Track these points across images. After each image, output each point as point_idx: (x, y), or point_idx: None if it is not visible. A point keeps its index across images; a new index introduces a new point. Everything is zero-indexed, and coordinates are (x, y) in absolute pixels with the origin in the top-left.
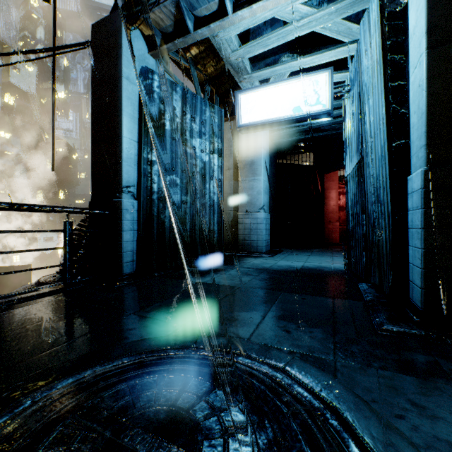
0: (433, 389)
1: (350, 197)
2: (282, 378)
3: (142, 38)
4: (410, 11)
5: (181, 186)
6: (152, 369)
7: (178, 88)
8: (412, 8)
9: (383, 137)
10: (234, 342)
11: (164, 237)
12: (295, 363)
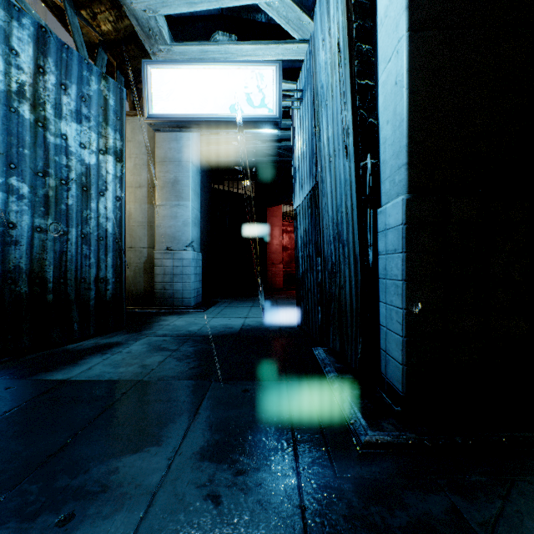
0: None
1: (301, 235)
2: None
3: None
4: None
5: (34, 199)
6: None
7: (26, 19)
8: None
9: (348, 153)
10: None
11: None
12: None
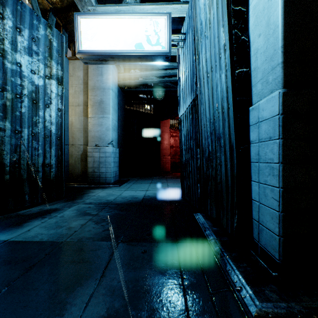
0: None
1: (184, 134)
2: None
3: None
4: None
5: None
6: None
7: None
8: None
9: (224, 65)
10: None
11: None
12: None
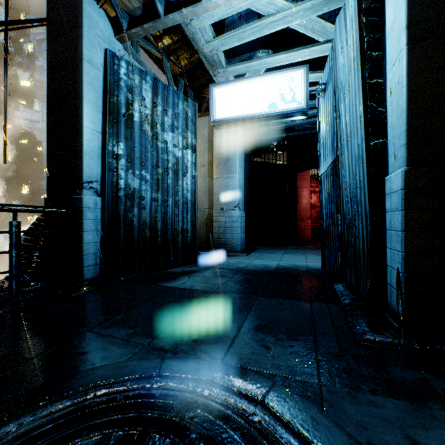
0: (431, 418)
1: (324, 196)
2: (262, 417)
3: (107, 19)
4: (388, 7)
5: (152, 182)
6: (96, 421)
7: (148, 77)
8: (390, 3)
9: (360, 135)
10: (206, 365)
11: (132, 237)
12: (276, 391)
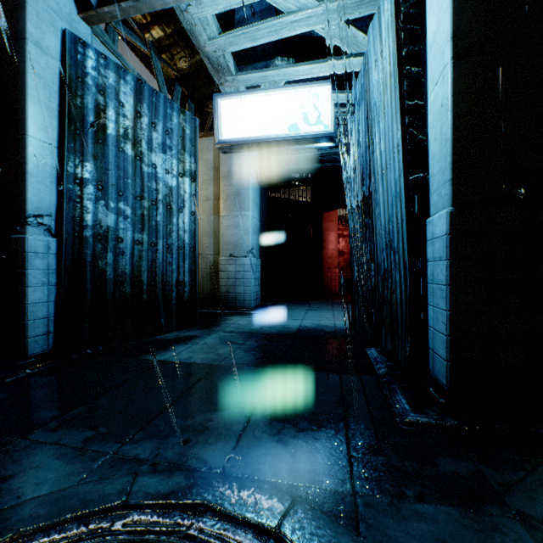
0: (492, 530)
1: (355, 241)
2: None
3: None
4: (429, 15)
5: (134, 218)
6: None
7: (128, 77)
8: (432, 10)
9: (398, 168)
10: (199, 480)
11: (104, 294)
12: (297, 513)
